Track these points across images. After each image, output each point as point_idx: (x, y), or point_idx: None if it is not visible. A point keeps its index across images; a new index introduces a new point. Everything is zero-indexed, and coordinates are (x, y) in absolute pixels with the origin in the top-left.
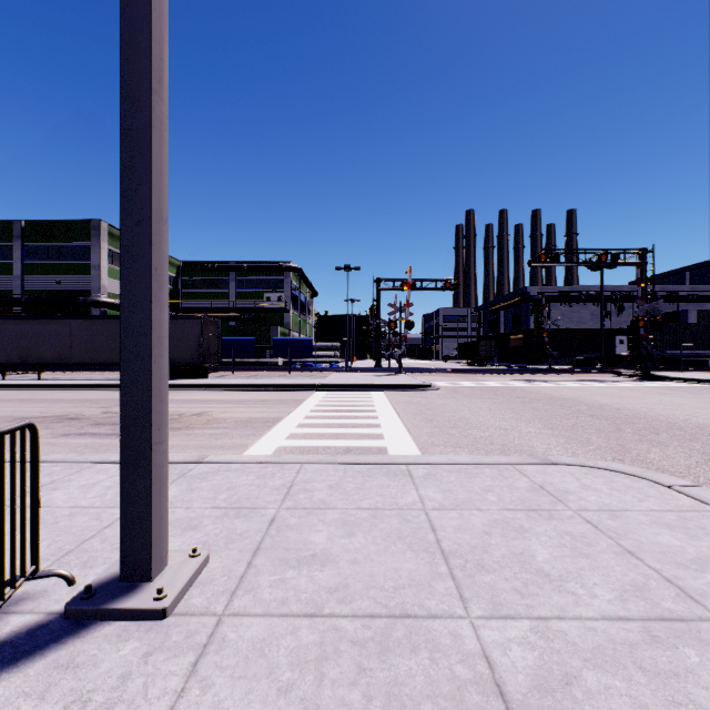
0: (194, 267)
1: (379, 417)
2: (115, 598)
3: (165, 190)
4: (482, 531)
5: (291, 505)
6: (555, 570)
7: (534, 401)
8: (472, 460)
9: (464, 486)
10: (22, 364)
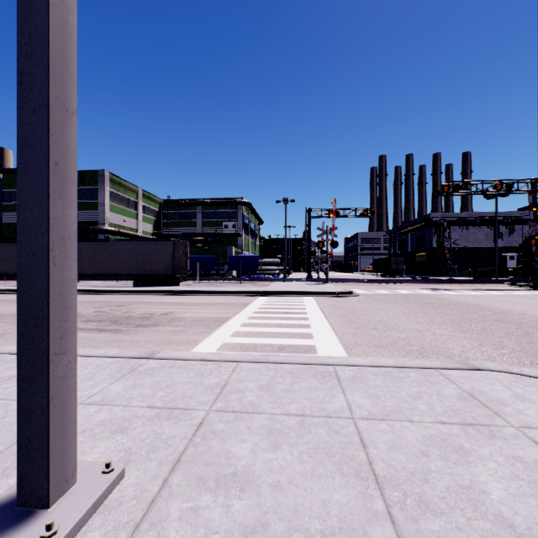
0: (172, 204)
1: (310, 319)
2: (1, 531)
3: (72, 80)
4: (417, 451)
5: (221, 407)
6: (519, 518)
7: (441, 306)
8: (395, 363)
9: (391, 391)
10: None
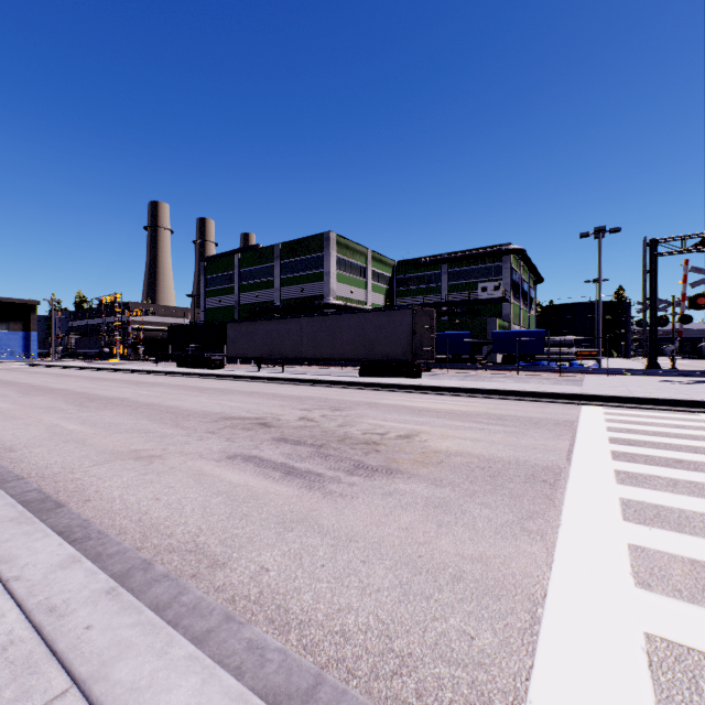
0: (407, 265)
1: None
2: None
3: None
4: None
5: None
6: None
7: None
8: None
9: None
10: (269, 358)
